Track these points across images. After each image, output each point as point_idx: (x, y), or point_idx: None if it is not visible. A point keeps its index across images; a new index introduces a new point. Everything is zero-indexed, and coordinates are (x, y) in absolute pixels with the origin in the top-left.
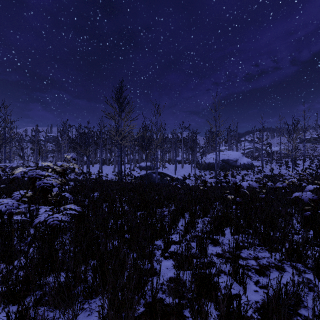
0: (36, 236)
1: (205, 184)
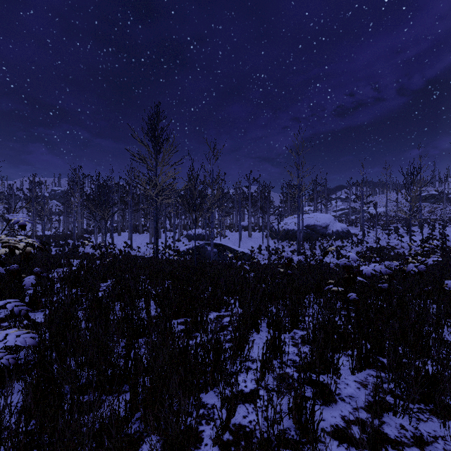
0: None
1: (288, 265)
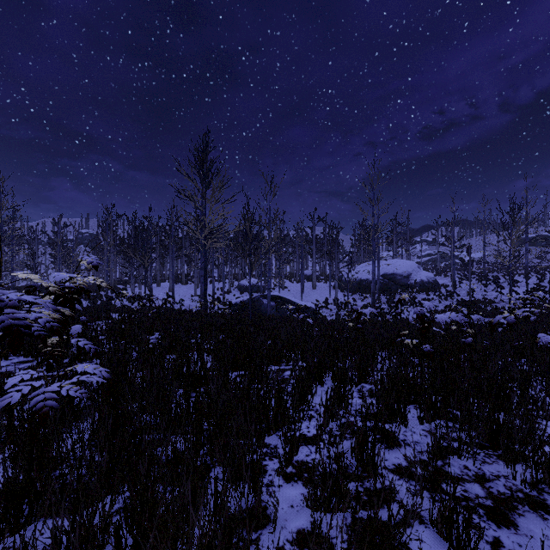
0: (3, 435)
1: (358, 318)
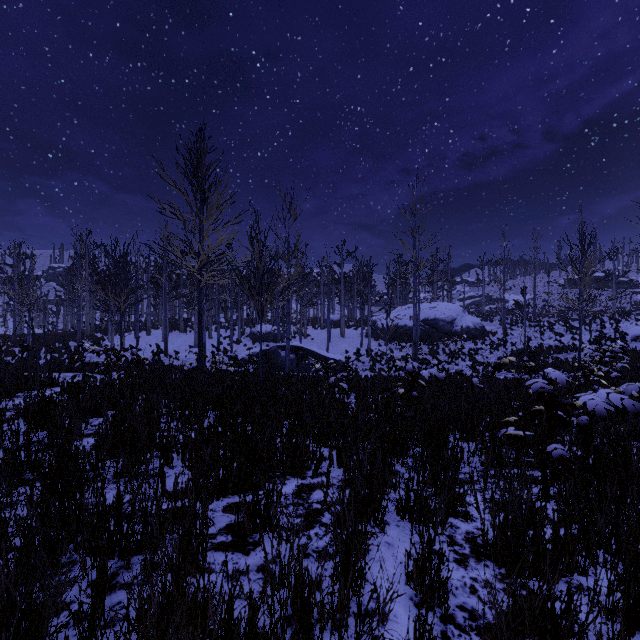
0: None
1: (413, 383)
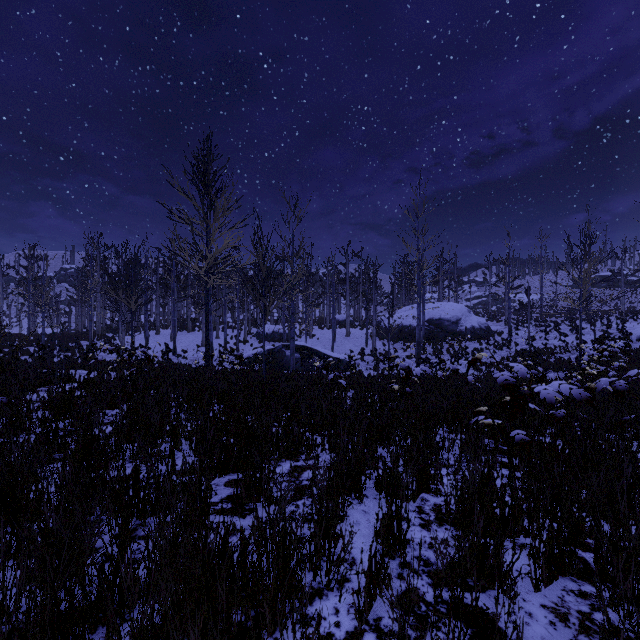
0: None
1: (406, 380)
